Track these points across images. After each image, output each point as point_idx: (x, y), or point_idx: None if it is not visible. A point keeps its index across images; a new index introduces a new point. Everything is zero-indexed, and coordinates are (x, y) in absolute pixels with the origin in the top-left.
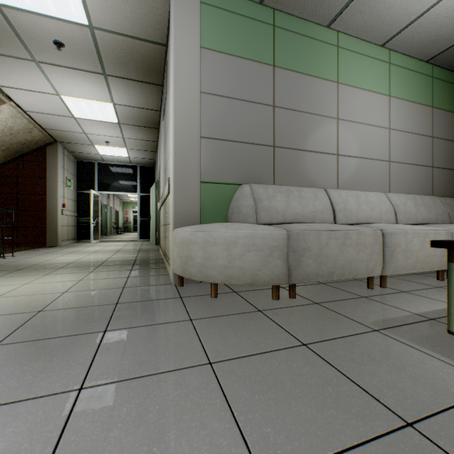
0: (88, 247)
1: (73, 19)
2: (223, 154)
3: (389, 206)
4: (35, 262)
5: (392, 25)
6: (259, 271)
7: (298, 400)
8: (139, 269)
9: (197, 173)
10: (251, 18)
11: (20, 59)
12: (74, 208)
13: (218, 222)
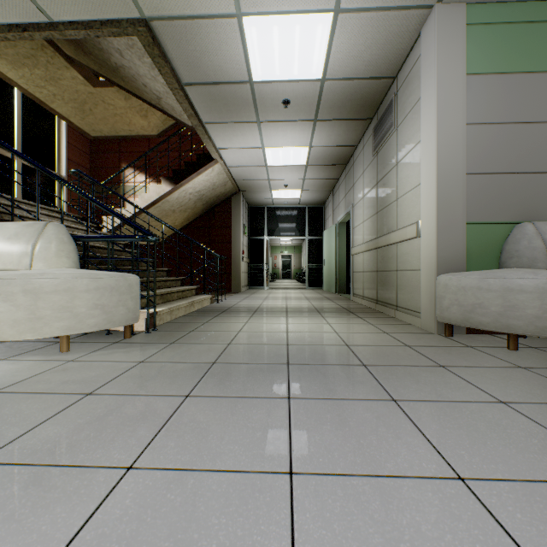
0: (271, 294)
1: (309, 77)
2: (491, 189)
3: None
4: (255, 306)
5: None
6: None
7: None
8: (366, 317)
9: (462, 214)
10: (528, 22)
11: (246, 122)
12: (247, 255)
13: (486, 268)
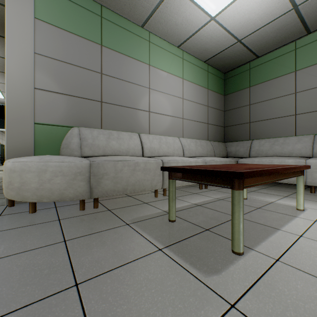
0: None
1: None
2: (57, 103)
3: (180, 145)
4: None
5: (180, 35)
6: (65, 190)
7: (9, 284)
8: None
9: (31, 116)
10: (82, 7)
11: None
12: None
13: (53, 155)
